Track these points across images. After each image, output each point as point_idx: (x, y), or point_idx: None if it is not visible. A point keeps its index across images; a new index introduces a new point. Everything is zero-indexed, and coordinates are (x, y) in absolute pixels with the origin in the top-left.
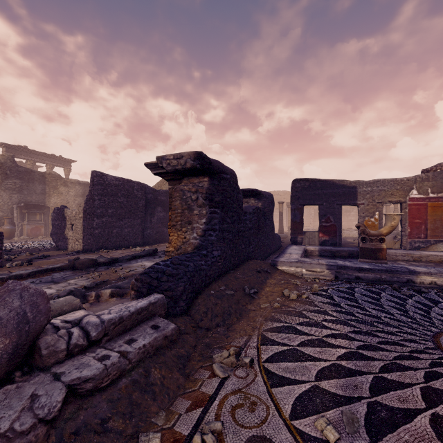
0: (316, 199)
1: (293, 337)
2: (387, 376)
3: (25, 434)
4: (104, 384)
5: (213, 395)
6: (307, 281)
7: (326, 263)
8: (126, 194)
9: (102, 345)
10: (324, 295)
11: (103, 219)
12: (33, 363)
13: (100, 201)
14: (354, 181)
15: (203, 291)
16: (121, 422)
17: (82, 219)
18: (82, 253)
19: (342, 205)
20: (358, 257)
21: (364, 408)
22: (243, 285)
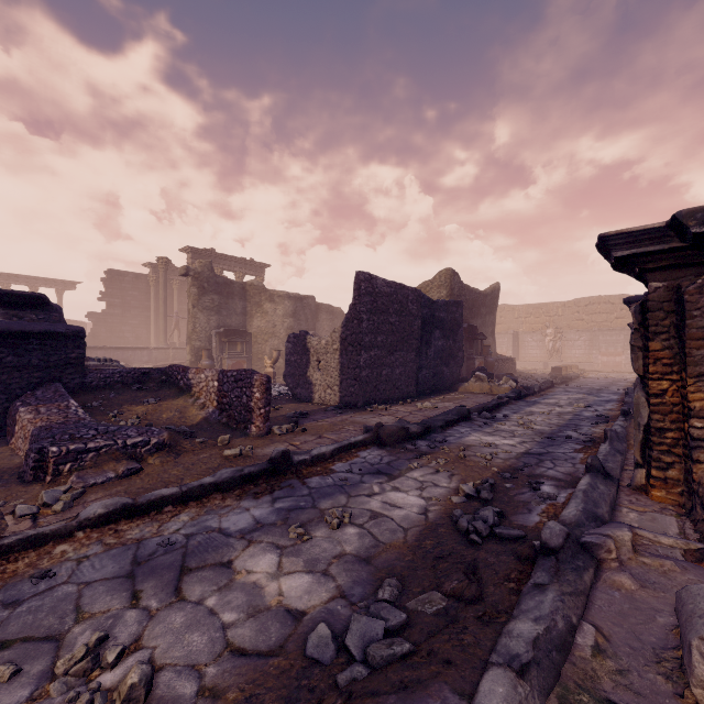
0: None
1: None
2: None
3: None
4: None
5: None
6: None
7: None
8: (398, 310)
9: None
10: None
11: (371, 353)
12: None
13: (369, 322)
14: None
15: None
16: None
17: (337, 353)
18: (349, 410)
19: None
20: None
21: None
22: None
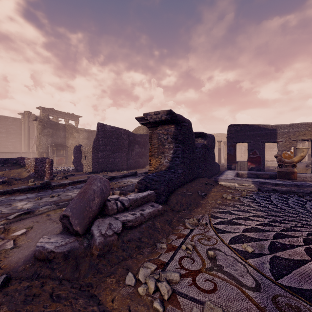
0: (246, 138)
1: (230, 215)
2: (284, 233)
3: (111, 236)
4: (135, 225)
5: (188, 234)
6: (238, 191)
7: (252, 180)
8: (117, 137)
9: (129, 210)
10: (250, 198)
11: (104, 153)
12: (104, 213)
13: (102, 141)
14: (274, 125)
15: (173, 192)
16: (146, 240)
17: (91, 153)
18: (92, 173)
19: (267, 143)
20: (276, 178)
21: (268, 243)
22: (197, 190)
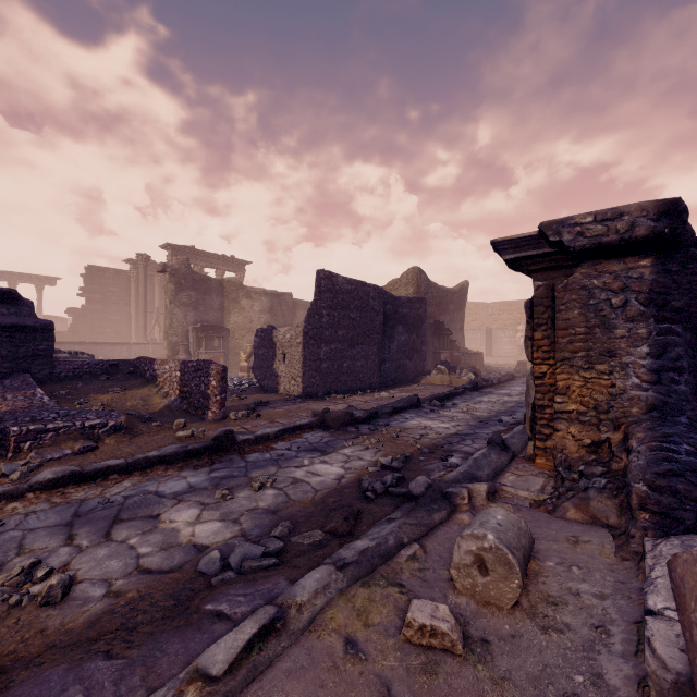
0: None
1: None
2: None
3: None
4: None
5: None
6: None
7: None
8: (359, 306)
9: None
10: None
11: (332, 346)
12: None
13: (329, 317)
14: None
15: None
16: None
17: (300, 346)
18: (308, 400)
19: None
20: None
21: None
22: None
